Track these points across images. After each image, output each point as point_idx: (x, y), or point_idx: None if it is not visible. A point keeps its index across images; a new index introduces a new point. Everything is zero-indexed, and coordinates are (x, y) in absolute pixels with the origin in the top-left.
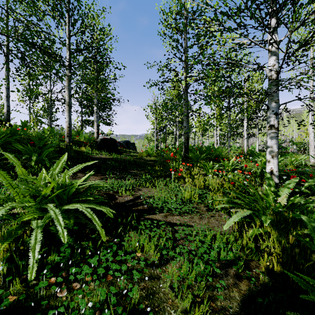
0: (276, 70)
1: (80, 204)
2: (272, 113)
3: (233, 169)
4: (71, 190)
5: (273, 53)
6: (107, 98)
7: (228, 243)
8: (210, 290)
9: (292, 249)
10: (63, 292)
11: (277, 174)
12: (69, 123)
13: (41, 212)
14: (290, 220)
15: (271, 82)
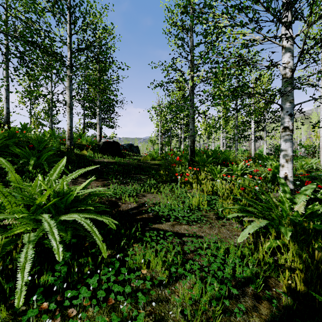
0: (291, 67)
1: (78, 215)
2: (286, 114)
3: (242, 173)
4: (69, 198)
5: (287, 49)
6: (110, 99)
7: (242, 257)
8: (226, 315)
9: (318, 267)
10: (57, 320)
11: (292, 179)
12: (70, 125)
13: (35, 223)
14: (310, 231)
15: (285, 81)
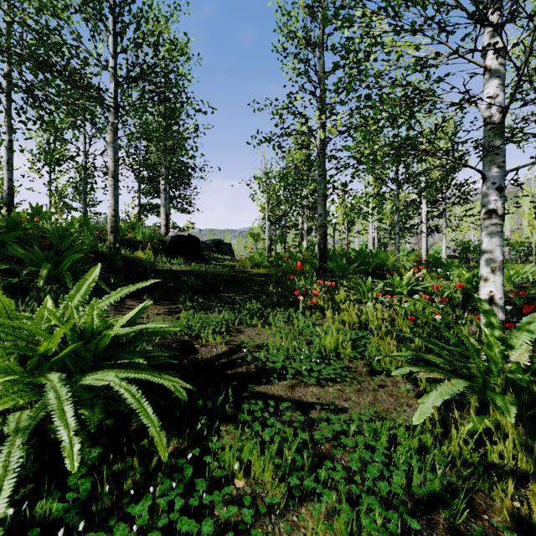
0: (501, 105)
1: (116, 376)
2: (492, 187)
3: (410, 290)
4: (102, 342)
5: (494, 73)
6: (182, 164)
7: (421, 450)
8: None
9: None
10: None
11: (503, 303)
12: (115, 208)
13: (36, 389)
14: None
15: (490, 129)
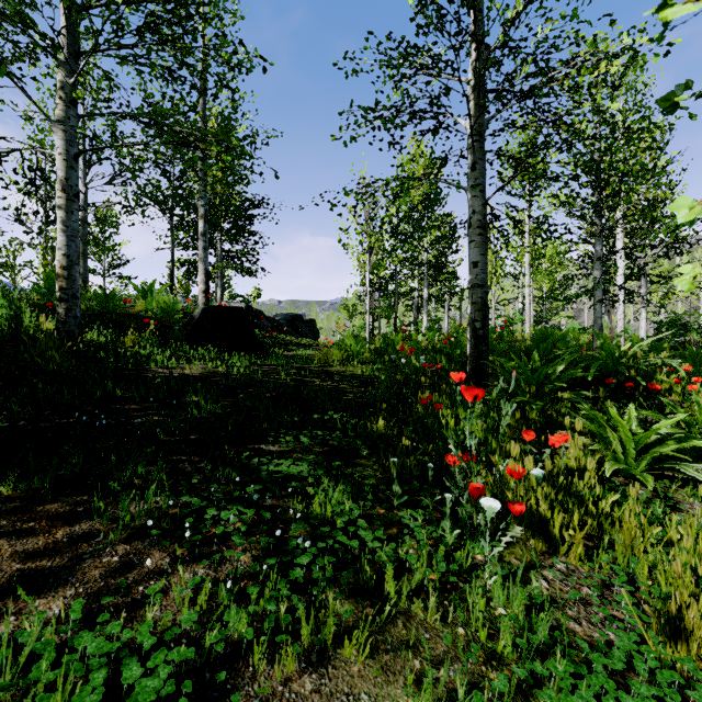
0: None
1: None
2: None
3: None
4: None
5: None
6: (204, 166)
7: None
8: None
9: None
10: None
11: None
12: (68, 252)
13: None
14: None
15: None
